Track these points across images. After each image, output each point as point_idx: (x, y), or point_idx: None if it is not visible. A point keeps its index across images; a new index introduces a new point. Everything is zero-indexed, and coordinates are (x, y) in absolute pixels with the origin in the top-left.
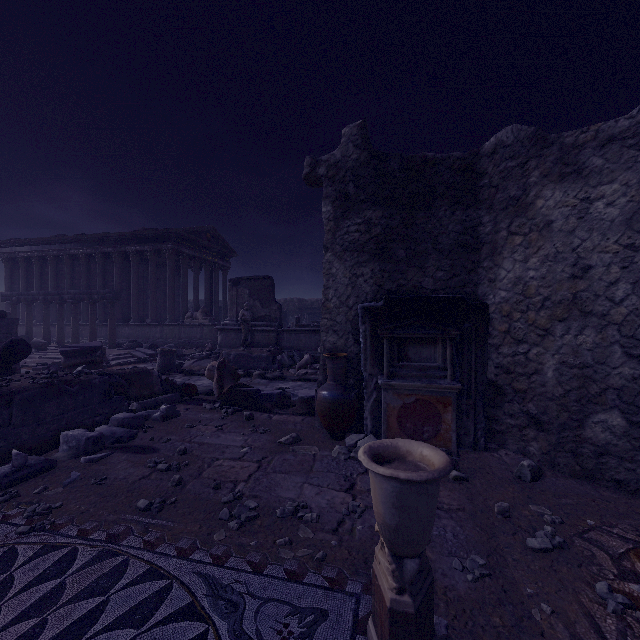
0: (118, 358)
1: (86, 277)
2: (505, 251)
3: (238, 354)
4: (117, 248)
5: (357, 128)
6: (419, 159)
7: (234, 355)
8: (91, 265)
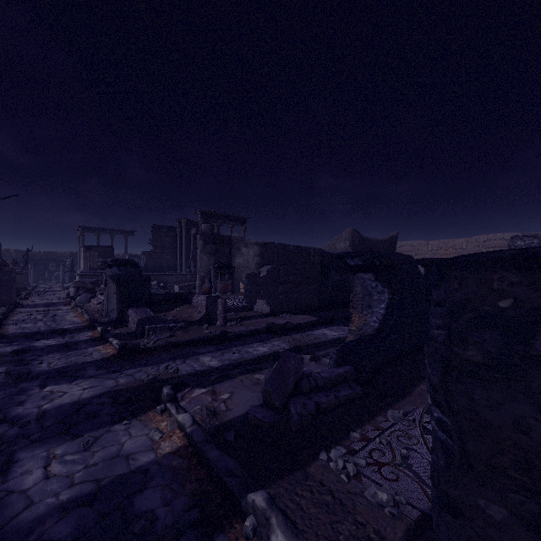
0: None
1: None
2: (236, 257)
3: None
4: None
5: (209, 226)
6: (221, 235)
7: None
8: None
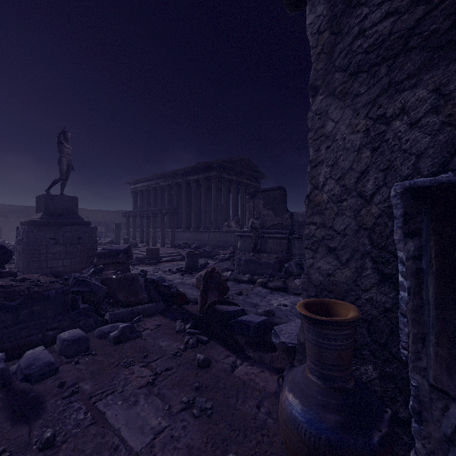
0: (169, 256)
1: (168, 200)
2: None
3: (247, 259)
4: (183, 179)
5: None
6: None
7: (244, 260)
8: (171, 192)
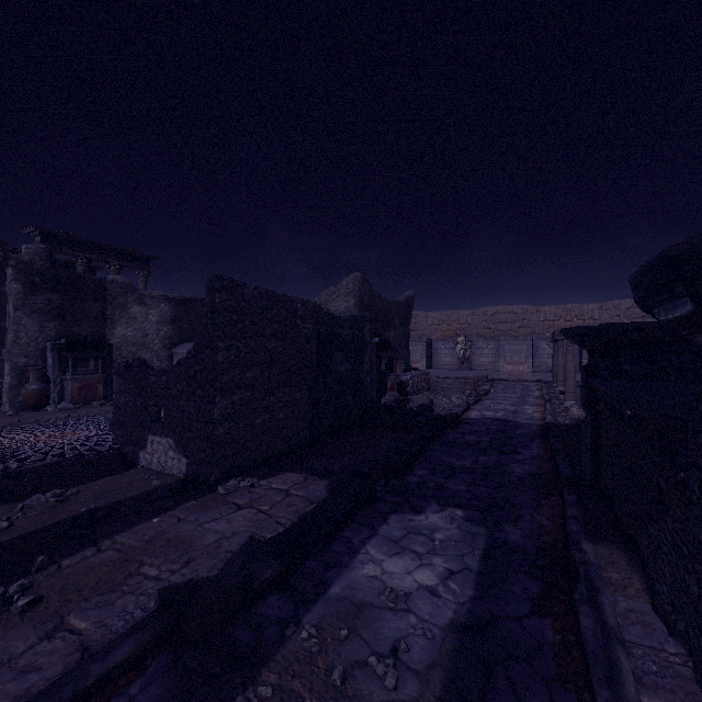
0: None
1: None
2: (119, 323)
3: None
4: None
5: (43, 250)
6: (78, 275)
7: None
8: None
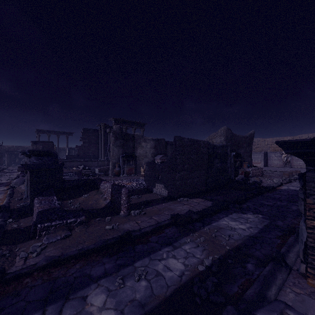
0: None
1: None
2: (138, 149)
3: None
4: None
5: (119, 126)
6: (127, 133)
7: None
8: None
